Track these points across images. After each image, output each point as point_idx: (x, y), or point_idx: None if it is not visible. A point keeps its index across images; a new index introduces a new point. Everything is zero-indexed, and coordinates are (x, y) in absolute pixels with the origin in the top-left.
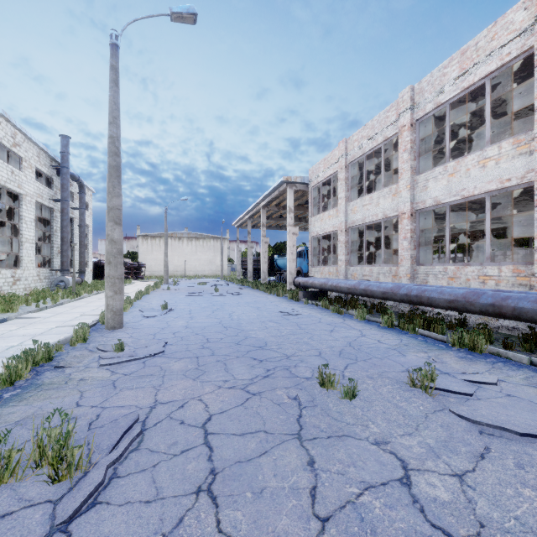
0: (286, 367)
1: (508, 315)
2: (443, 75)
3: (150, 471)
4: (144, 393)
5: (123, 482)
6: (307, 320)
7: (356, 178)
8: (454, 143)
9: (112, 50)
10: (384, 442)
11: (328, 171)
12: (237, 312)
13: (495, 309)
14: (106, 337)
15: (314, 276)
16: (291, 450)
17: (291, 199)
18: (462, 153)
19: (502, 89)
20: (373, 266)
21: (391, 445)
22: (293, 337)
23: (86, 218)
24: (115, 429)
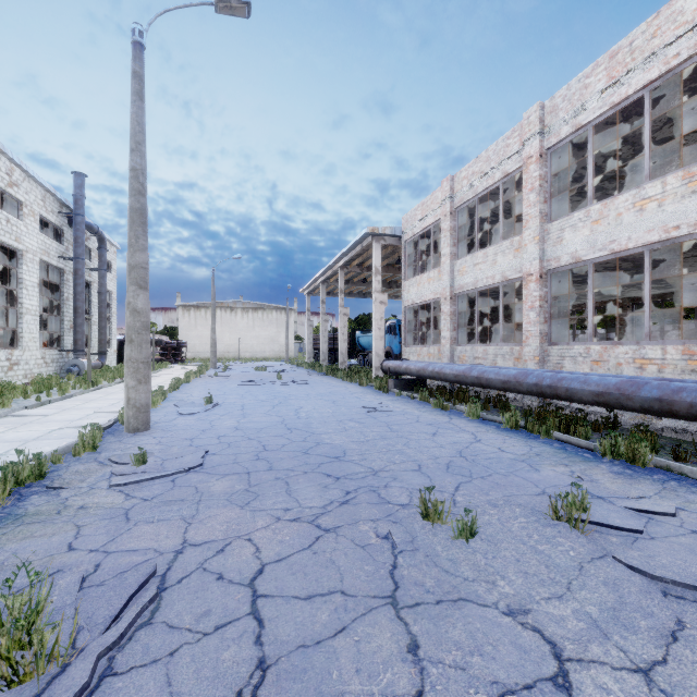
0: (373, 489)
1: (682, 414)
2: (584, 86)
3: (165, 663)
4: (169, 530)
5: (121, 683)
6: (400, 419)
7: (464, 229)
8: (596, 180)
9: (135, 51)
10: (522, 611)
11: (427, 219)
12: (306, 407)
13: (663, 405)
14: (126, 443)
15: (408, 359)
16: (382, 624)
17: (378, 256)
18: (607, 194)
19: (664, 106)
20: (488, 345)
21: (533, 615)
22: (382, 443)
23: (109, 282)
24: (118, 589)
